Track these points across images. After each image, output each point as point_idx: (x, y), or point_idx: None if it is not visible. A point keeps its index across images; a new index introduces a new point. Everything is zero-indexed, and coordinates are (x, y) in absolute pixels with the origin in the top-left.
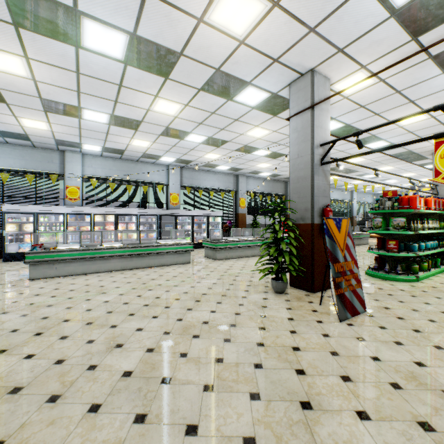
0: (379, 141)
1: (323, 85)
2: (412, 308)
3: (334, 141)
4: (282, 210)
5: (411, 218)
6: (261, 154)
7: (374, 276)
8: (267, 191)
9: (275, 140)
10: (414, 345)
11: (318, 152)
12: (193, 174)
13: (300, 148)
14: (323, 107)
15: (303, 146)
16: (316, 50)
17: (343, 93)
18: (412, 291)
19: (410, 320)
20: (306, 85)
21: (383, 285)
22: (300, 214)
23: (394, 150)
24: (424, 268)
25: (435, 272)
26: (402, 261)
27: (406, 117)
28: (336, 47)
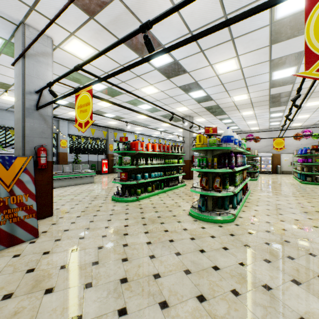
0: (145, 104)
1: (41, 41)
2: (89, 227)
3: (41, 90)
4: (103, 150)
5: (138, 157)
6: (61, 103)
7: (112, 199)
8: (90, 135)
9: (60, 91)
10: (7, 274)
11: (33, 98)
12: (3, 114)
13: (18, 93)
14: (41, 60)
15: (19, 90)
16: (5, 0)
17: (79, 56)
18: (119, 209)
19: (62, 241)
20: (20, 36)
21: (106, 207)
22: (18, 152)
23: (159, 112)
24: (149, 191)
25: (157, 192)
26: (139, 186)
27: (66, 73)
28: (24, 3)
